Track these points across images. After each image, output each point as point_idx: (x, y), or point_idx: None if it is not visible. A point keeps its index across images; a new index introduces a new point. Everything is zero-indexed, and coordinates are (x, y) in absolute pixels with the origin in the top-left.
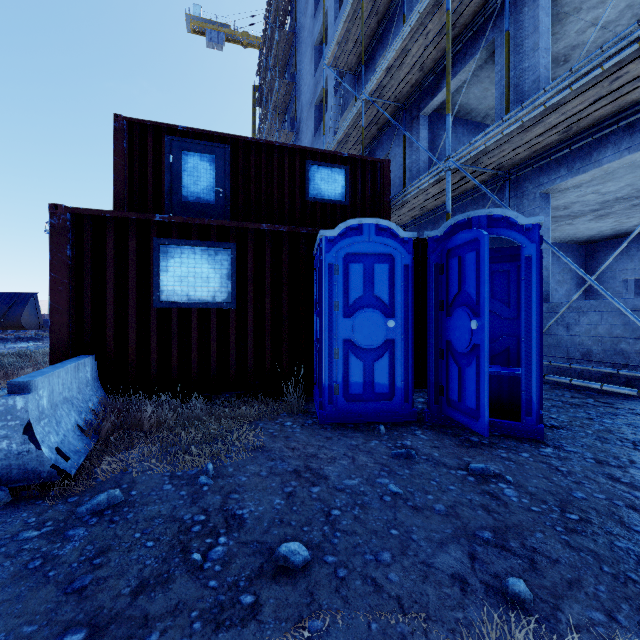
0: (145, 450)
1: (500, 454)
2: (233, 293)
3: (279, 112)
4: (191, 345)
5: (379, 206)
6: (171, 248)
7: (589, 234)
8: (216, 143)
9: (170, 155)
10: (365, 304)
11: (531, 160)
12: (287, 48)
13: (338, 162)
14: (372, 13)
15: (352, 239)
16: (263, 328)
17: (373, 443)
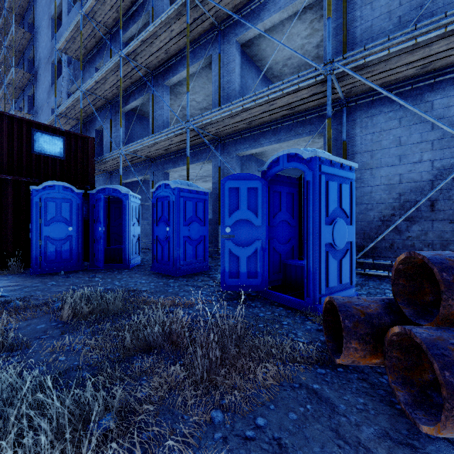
0: None
1: (107, 273)
2: None
3: (16, 50)
4: None
5: (87, 162)
6: None
7: (207, 187)
8: None
9: None
10: (57, 220)
11: (160, 157)
12: (25, 1)
13: (57, 133)
14: (91, 35)
15: (49, 191)
16: None
17: (55, 276)
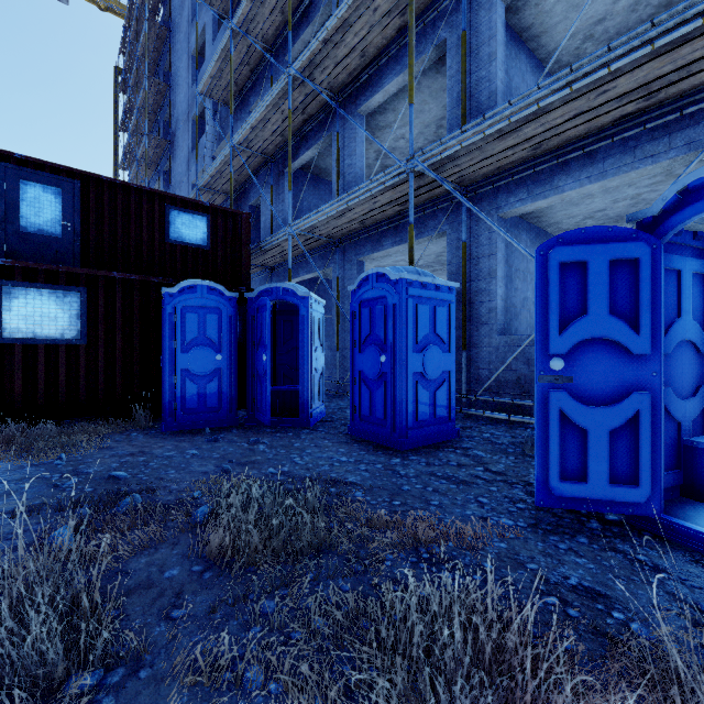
0: (2, 454)
1: (276, 435)
2: (83, 331)
3: (149, 111)
4: (38, 377)
5: (240, 253)
6: (15, 289)
7: None
8: (63, 177)
9: (4, 182)
10: (199, 343)
11: (350, 236)
12: (160, 42)
13: (200, 210)
14: (244, 62)
15: (189, 295)
16: (114, 361)
17: (197, 438)
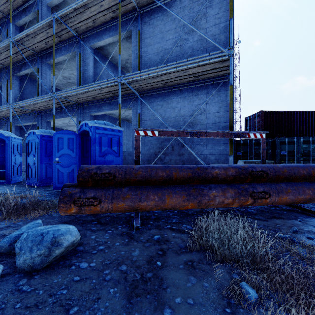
0: None
1: None
2: None
3: None
4: None
5: None
6: None
7: None
8: None
9: None
10: None
11: (43, 111)
12: None
13: None
14: None
15: None
16: None
17: None
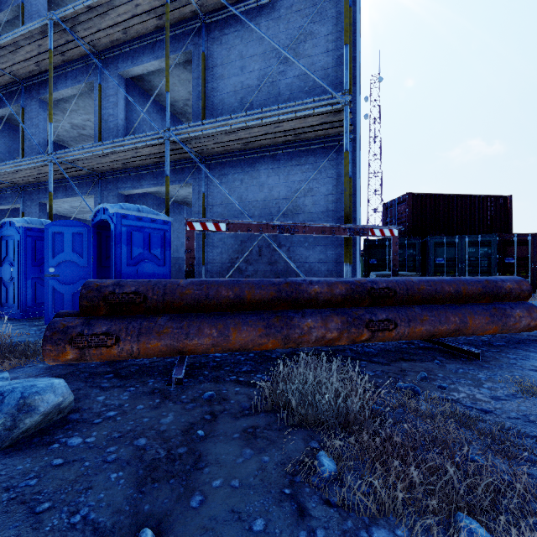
0: None
1: None
2: None
3: None
4: None
5: None
6: None
7: None
8: None
9: None
10: None
11: (32, 185)
12: None
13: None
14: None
15: None
16: None
17: None
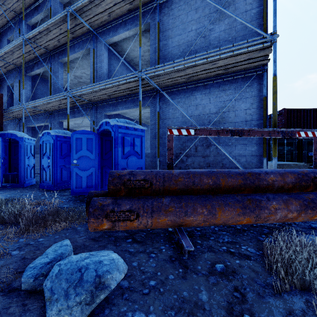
0: None
1: (5, 190)
2: None
3: None
4: None
5: None
6: None
7: None
8: None
9: None
10: None
11: (55, 111)
12: None
13: None
14: (2, 16)
15: None
16: None
17: None
